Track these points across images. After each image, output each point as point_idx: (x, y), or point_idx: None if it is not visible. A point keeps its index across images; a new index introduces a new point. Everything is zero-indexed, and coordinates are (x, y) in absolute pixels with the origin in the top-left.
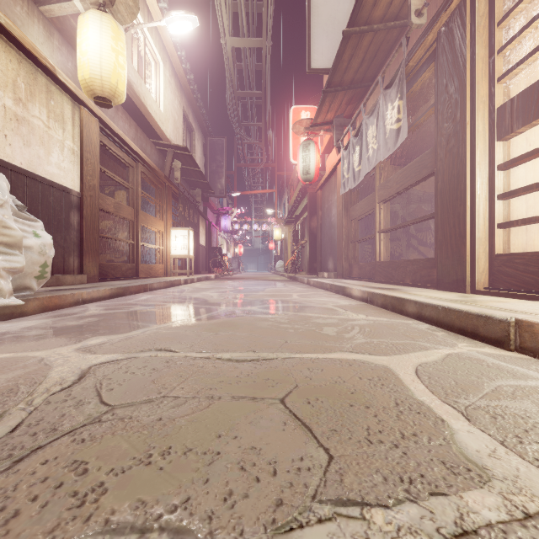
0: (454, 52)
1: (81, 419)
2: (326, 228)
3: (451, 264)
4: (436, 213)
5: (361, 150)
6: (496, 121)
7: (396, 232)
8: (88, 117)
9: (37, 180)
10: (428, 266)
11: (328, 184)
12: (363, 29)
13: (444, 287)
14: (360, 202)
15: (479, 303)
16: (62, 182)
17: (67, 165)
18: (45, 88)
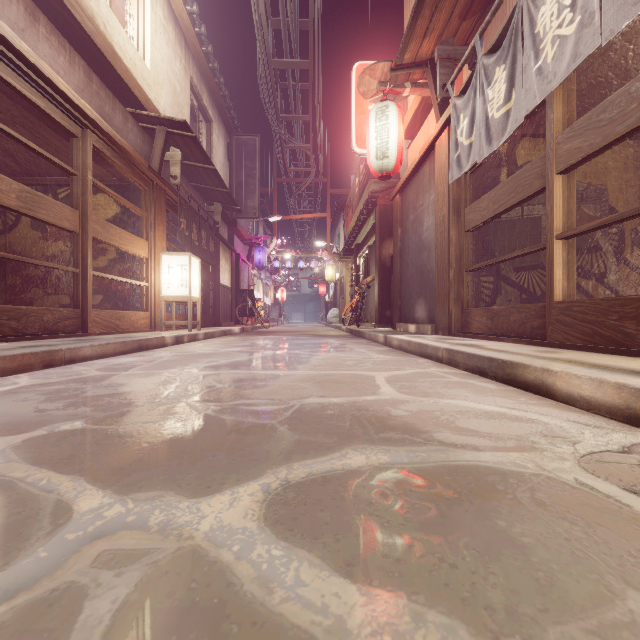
0: None
1: None
2: (411, 253)
3: None
4: None
5: (513, 67)
6: None
7: (540, 255)
8: None
9: None
10: None
11: (416, 181)
12: None
13: None
14: (491, 191)
15: None
16: None
17: None
18: None
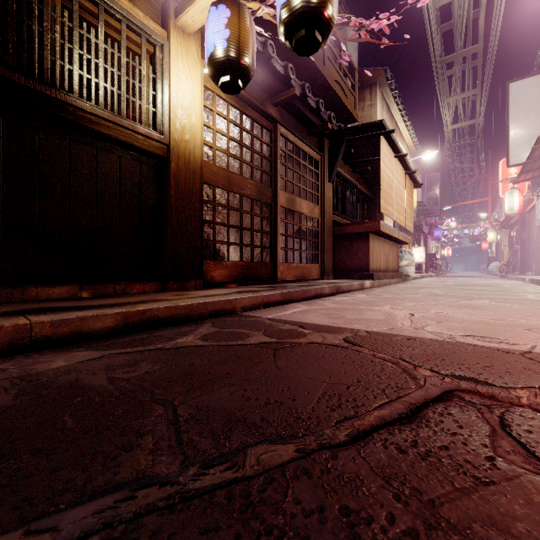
0: None
1: (458, 285)
2: (531, 242)
3: None
4: None
5: None
6: None
7: None
8: None
9: None
10: None
11: (532, 212)
12: (536, 159)
13: None
14: None
15: None
16: None
17: None
18: None
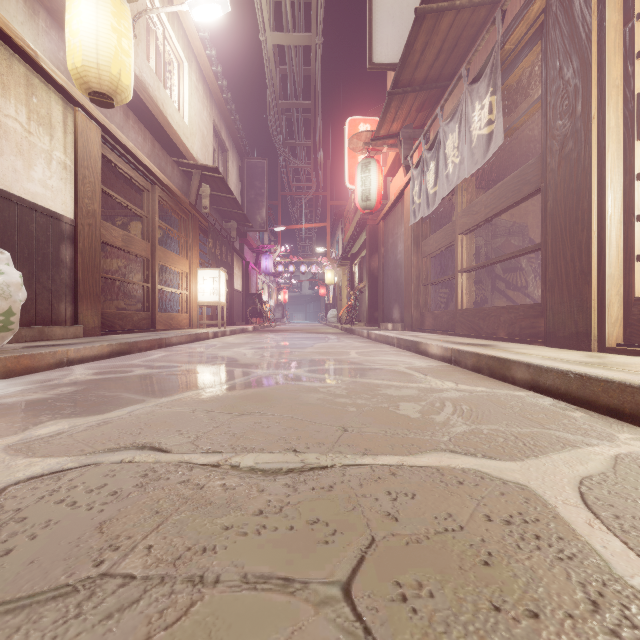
0: (572, 22)
1: None
2: (390, 268)
3: (568, 312)
4: (544, 243)
5: (438, 166)
6: (636, 112)
7: (478, 273)
8: (85, 122)
9: (12, 201)
10: (531, 315)
11: (393, 214)
12: (442, 5)
13: (557, 343)
14: (434, 234)
15: (630, 368)
16: (49, 205)
17: (57, 183)
18: (25, 79)
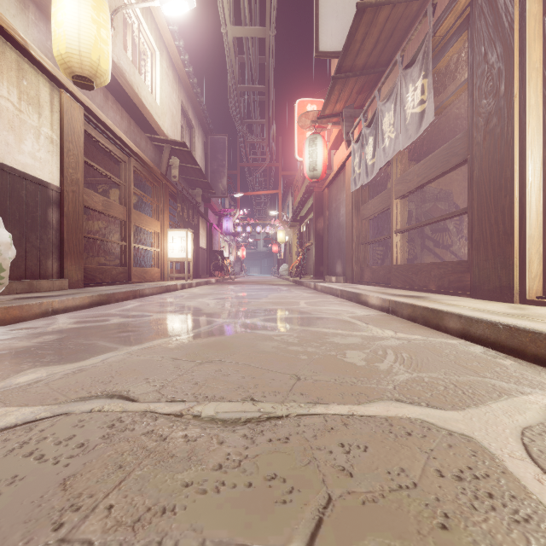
0: (496, 12)
1: None
2: (334, 229)
3: (493, 268)
4: (471, 207)
5: (375, 141)
6: None
7: (410, 233)
8: (69, 103)
9: (5, 171)
10: (459, 270)
11: (336, 182)
12: (380, 0)
13: (482, 295)
14: (372, 200)
15: None
16: (38, 174)
17: (44, 155)
18: (16, 65)
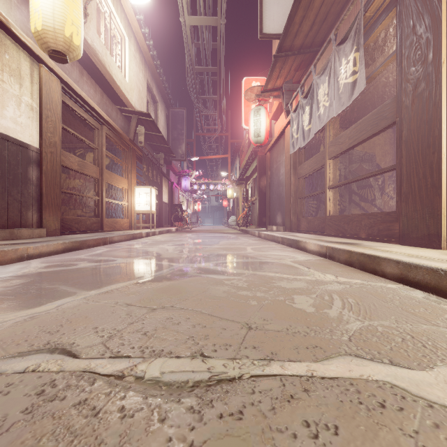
0: None
1: None
2: (274, 186)
3: (421, 218)
4: (399, 164)
5: (311, 109)
6: None
7: (339, 189)
8: (48, 76)
9: None
10: (388, 220)
11: (277, 147)
12: None
13: (410, 242)
14: (308, 160)
15: None
16: (19, 137)
17: (25, 120)
18: None
